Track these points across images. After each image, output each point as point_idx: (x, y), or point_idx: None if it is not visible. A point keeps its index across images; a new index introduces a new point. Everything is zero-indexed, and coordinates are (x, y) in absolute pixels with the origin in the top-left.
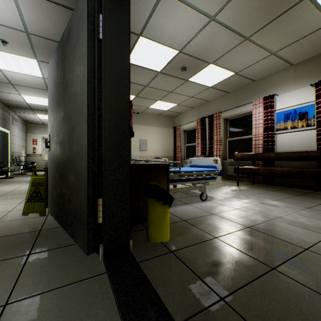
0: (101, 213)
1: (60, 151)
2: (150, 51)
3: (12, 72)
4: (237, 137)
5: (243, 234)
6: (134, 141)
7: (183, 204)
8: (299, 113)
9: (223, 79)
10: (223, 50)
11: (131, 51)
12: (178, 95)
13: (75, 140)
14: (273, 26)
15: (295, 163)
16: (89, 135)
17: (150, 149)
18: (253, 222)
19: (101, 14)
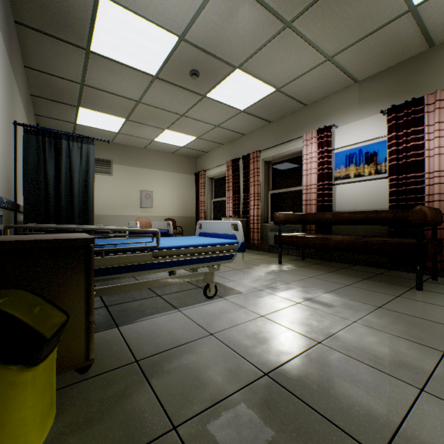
0: None
1: None
2: (128, 31)
3: None
4: (283, 188)
5: (246, 404)
6: (132, 192)
7: (167, 310)
8: (365, 154)
9: (261, 99)
10: (253, 44)
11: (92, 28)
12: (196, 121)
13: None
14: (327, 4)
15: (361, 229)
16: None
17: (158, 205)
18: (279, 355)
19: None
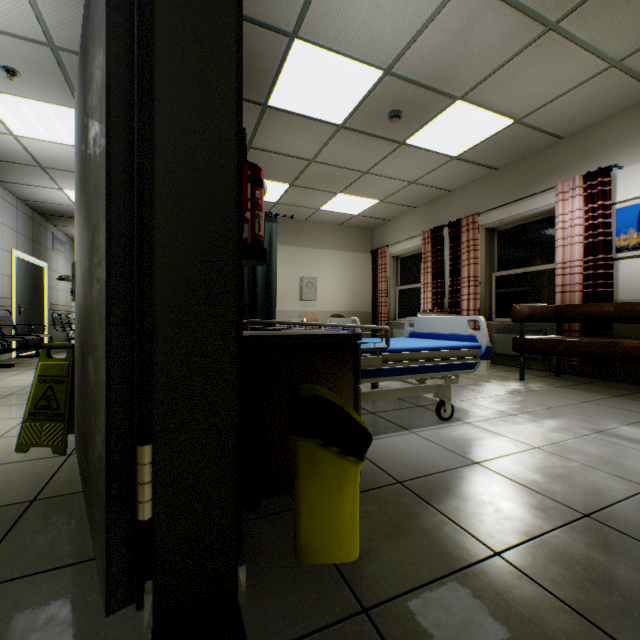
0: (147, 490)
1: (83, 302)
2: (319, 75)
3: (39, 141)
4: (518, 268)
5: (579, 544)
6: (289, 280)
7: (396, 431)
8: None
9: (487, 138)
10: (490, 63)
11: (276, 78)
12: (383, 178)
13: (94, 271)
14: None
15: None
16: (113, 251)
17: (322, 297)
18: (594, 496)
19: None
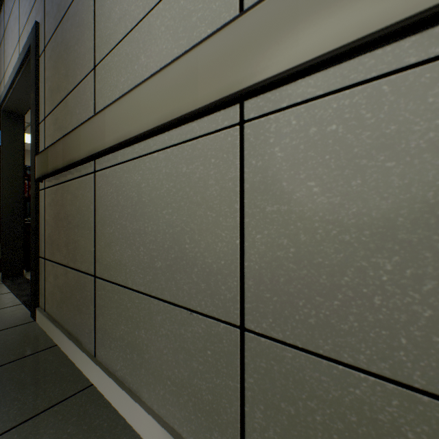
0: (0, 252)
1: None
2: None
3: None
4: None
5: None
6: None
7: None
8: None
9: None
10: None
11: None
12: None
13: None
14: None
15: None
16: None
17: None
18: None
19: (0, 130)
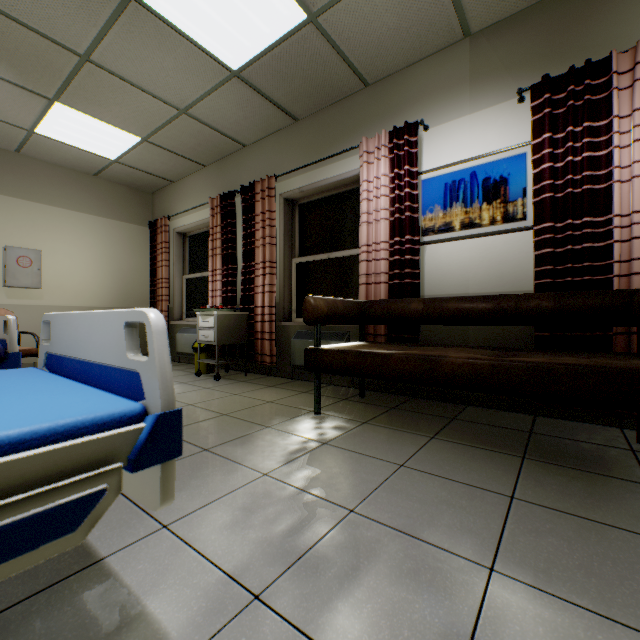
0: None
1: None
2: None
3: None
4: (321, 253)
5: None
6: None
7: None
8: (484, 182)
9: (275, 45)
10: None
11: None
12: (128, 85)
13: None
14: None
15: (474, 332)
16: None
17: (57, 283)
18: None
19: None
